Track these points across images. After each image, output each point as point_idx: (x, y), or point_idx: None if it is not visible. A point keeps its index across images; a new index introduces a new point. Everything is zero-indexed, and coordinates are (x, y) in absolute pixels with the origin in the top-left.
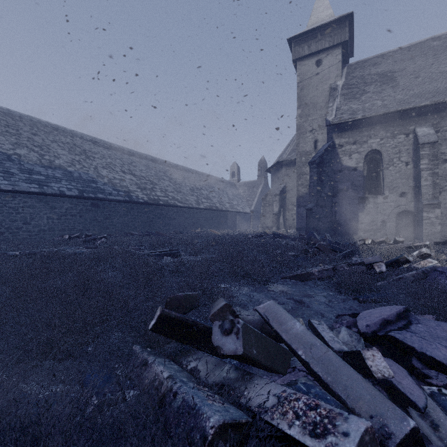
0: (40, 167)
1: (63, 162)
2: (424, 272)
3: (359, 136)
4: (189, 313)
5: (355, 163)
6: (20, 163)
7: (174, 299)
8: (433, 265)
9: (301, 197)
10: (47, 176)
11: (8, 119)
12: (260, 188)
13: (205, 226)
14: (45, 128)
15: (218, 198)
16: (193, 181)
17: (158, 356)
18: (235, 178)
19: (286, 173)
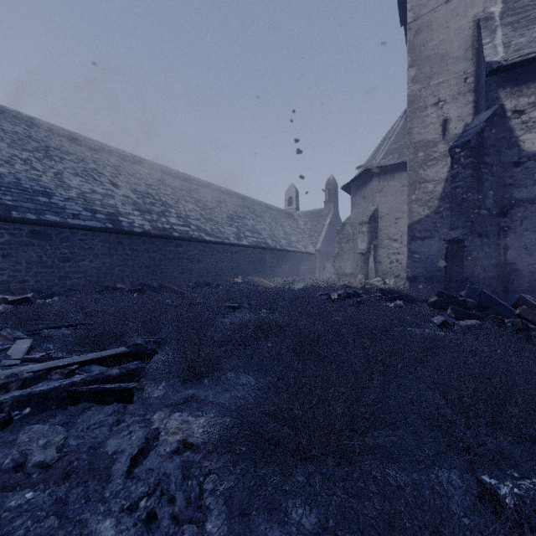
0: None
1: None
2: None
3: None
4: None
5: None
6: None
7: None
8: None
9: (416, 222)
10: None
11: None
12: (328, 218)
13: (250, 273)
14: None
15: (270, 232)
16: (232, 206)
17: None
18: (292, 206)
19: (378, 188)
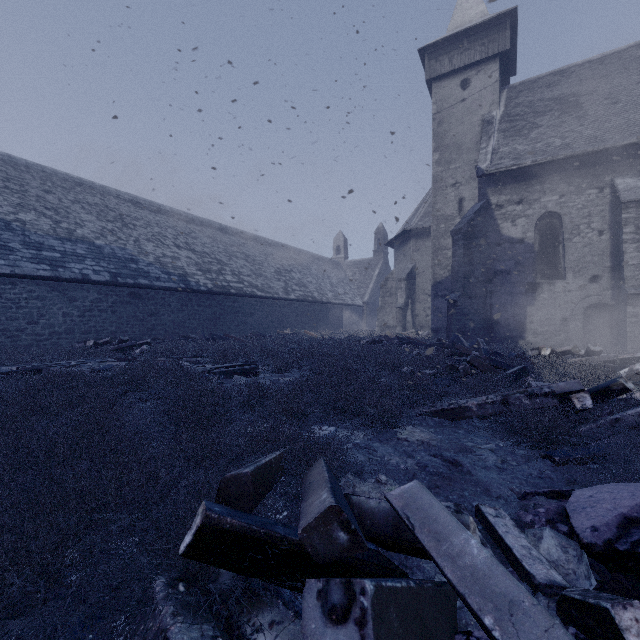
0: (54, 240)
1: (89, 232)
2: None
3: (527, 192)
4: (263, 503)
5: (522, 231)
6: (24, 233)
7: (233, 481)
8: None
9: (439, 283)
10: (64, 252)
11: (8, 169)
12: (377, 269)
13: (297, 325)
14: (63, 183)
15: (317, 284)
16: (279, 259)
17: (192, 621)
18: (340, 255)
19: (415, 248)
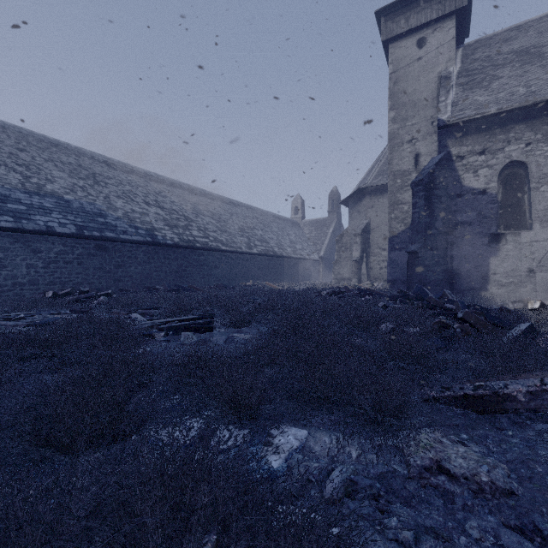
0: (22, 194)
1: (59, 187)
2: None
3: (490, 141)
4: None
5: (484, 182)
6: None
7: None
8: None
9: (395, 236)
10: (31, 205)
11: None
12: (331, 227)
13: (259, 278)
14: (38, 143)
15: (277, 241)
16: (243, 218)
17: None
18: (298, 215)
19: (370, 204)
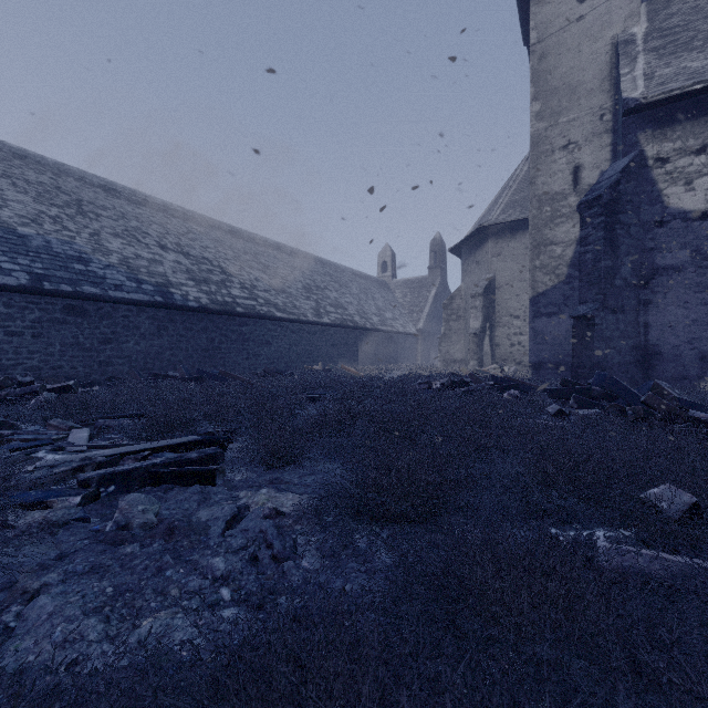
0: None
1: (12, 215)
2: None
3: None
4: None
5: (705, 199)
6: None
7: None
8: None
9: (541, 294)
10: None
11: None
12: (433, 289)
13: (333, 359)
14: None
15: (358, 306)
16: (310, 273)
17: None
18: (387, 273)
19: (495, 251)
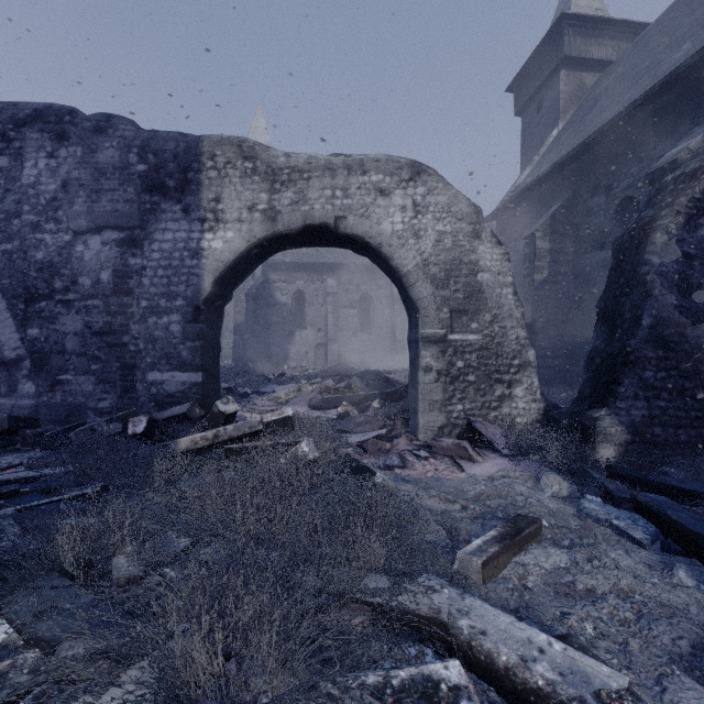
0: None
1: None
2: (290, 377)
3: (289, 276)
4: None
5: (286, 299)
6: None
7: None
8: (295, 375)
9: (239, 325)
10: None
11: None
12: None
13: None
14: None
15: None
16: None
17: None
18: None
19: None
